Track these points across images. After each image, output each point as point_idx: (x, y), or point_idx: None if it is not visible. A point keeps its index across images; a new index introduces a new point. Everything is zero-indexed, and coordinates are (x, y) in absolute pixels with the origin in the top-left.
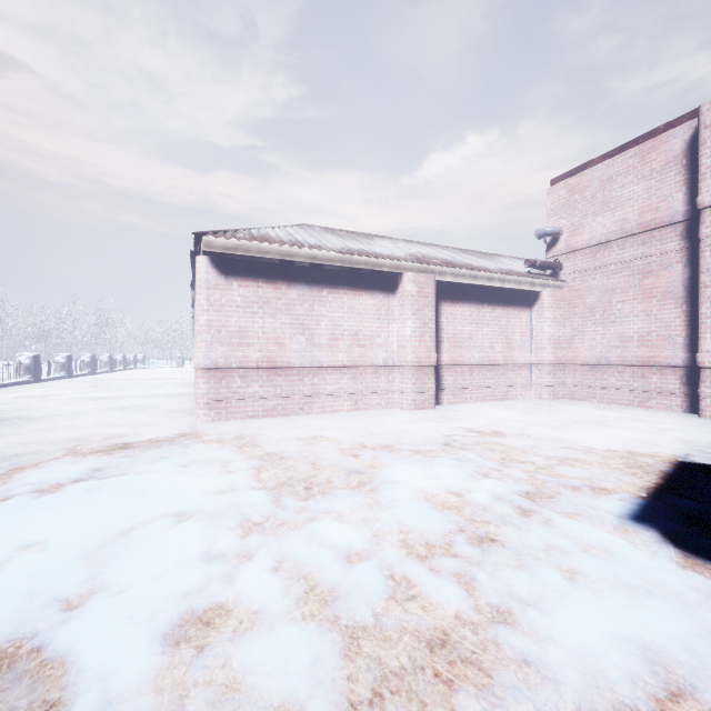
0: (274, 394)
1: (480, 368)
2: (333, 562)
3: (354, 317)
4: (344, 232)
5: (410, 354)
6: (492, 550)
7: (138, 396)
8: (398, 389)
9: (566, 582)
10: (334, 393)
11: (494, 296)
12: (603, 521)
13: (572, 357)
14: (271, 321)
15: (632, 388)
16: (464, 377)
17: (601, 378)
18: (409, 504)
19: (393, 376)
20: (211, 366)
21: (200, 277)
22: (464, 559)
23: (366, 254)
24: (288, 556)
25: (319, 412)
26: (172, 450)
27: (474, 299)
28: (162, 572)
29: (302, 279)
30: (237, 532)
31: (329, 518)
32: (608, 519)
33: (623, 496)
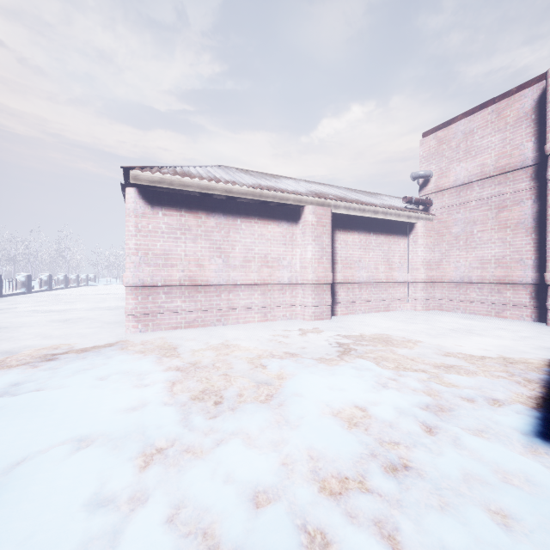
0: (195, 308)
1: (367, 285)
2: (238, 508)
3: (264, 242)
4: (256, 173)
5: (310, 274)
6: (410, 483)
7: (82, 309)
8: (300, 303)
9: (502, 533)
10: (247, 307)
11: (379, 226)
12: (511, 440)
13: (440, 276)
14: (192, 245)
15: (490, 301)
16: (355, 292)
17: (464, 293)
18: (317, 423)
19: (296, 292)
20: (139, 284)
21: (129, 206)
22: (382, 497)
23: (273, 189)
24: (187, 498)
25: (234, 323)
26: (95, 362)
27: (363, 228)
28: (33, 532)
29: (219, 210)
30: (136, 464)
31: (236, 442)
32: (514, 437)
33: (518, 408)
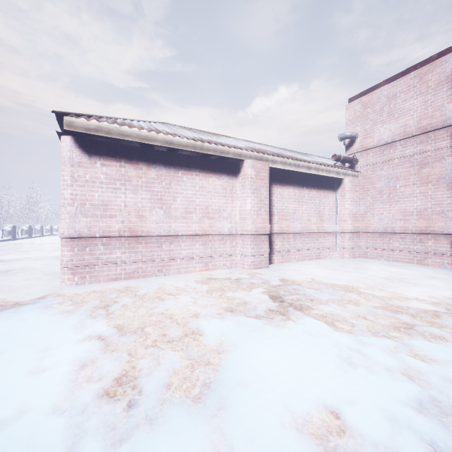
0: (135, 259)
1: (301, 235)
2: None
3: (205, 194)
4: (198, 131)
5: (250, 225)
6: None
7: (33, 258)
8: (240, 252)
9: None
10: (188, 257)
11: (311, 181)
12: None
13: (365, 227)
14: (132, 196)
15: (412, 250)
16: (290, 242)
17: (388, 242)
18: None
19: (236, 242)
20: (75, 235)
21: (64, 155)
22: None
23: (214, 142)
24: None
25: (175, 273)
26: (1, 329)
27: (297, 183)
28: None
29: (160, 161)
30: None
31: None
32: None
33: None
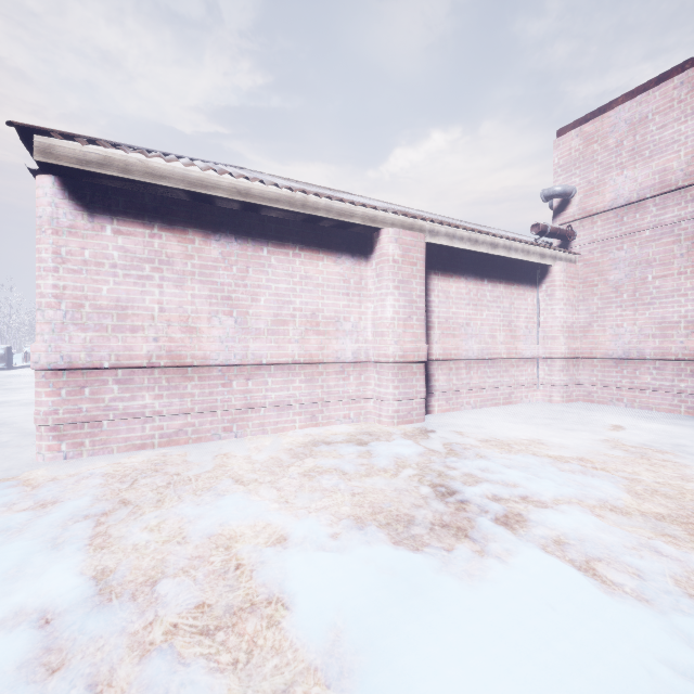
0: (181, 409)
1: (479, 363)
2: None
3: (311, 290)
4: (300, 183)
5: (391, 345)
6: None
7: (20, 401)
8: (373, 394)
9: None
10: (280, 404)
11: (496, 269)
12: None
13: (589, 348)
14: (175, 292)
15: (677, 389)
16: (460, 375)
17: (631, 376)
18: None
19: (367, 375)
20: (61, 364)
21: (41, 212)
22: None
23: (327, 195)
24: None
25: (256, 433)
26: None
27: (472, 272)
28: None
29: (228, 228)
30: None
31: None
32: None
33: None
